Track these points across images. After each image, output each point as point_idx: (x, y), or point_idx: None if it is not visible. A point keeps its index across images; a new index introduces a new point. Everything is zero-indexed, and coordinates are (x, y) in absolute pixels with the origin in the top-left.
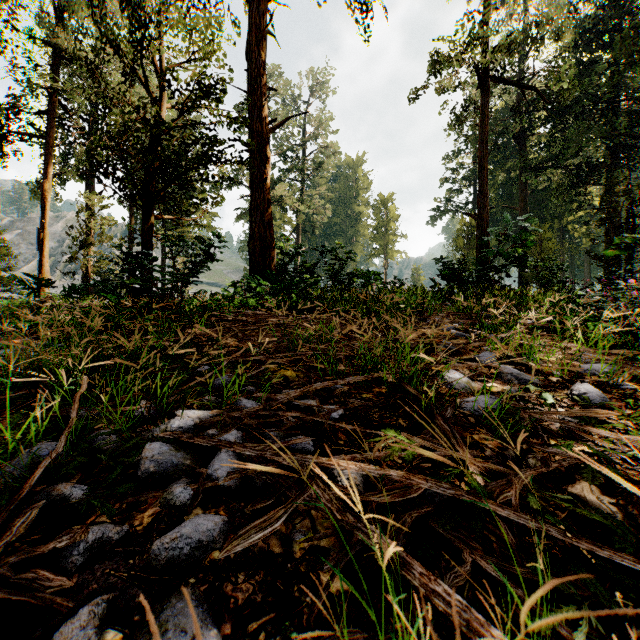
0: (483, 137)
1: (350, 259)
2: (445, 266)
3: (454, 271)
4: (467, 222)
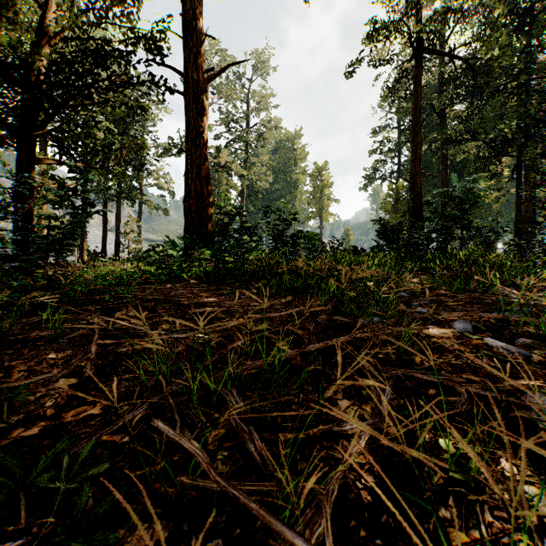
0: (417, 105)
1: (293, 219)
2: (384, 227)
3: (393, 232)
4: (394, 188)
